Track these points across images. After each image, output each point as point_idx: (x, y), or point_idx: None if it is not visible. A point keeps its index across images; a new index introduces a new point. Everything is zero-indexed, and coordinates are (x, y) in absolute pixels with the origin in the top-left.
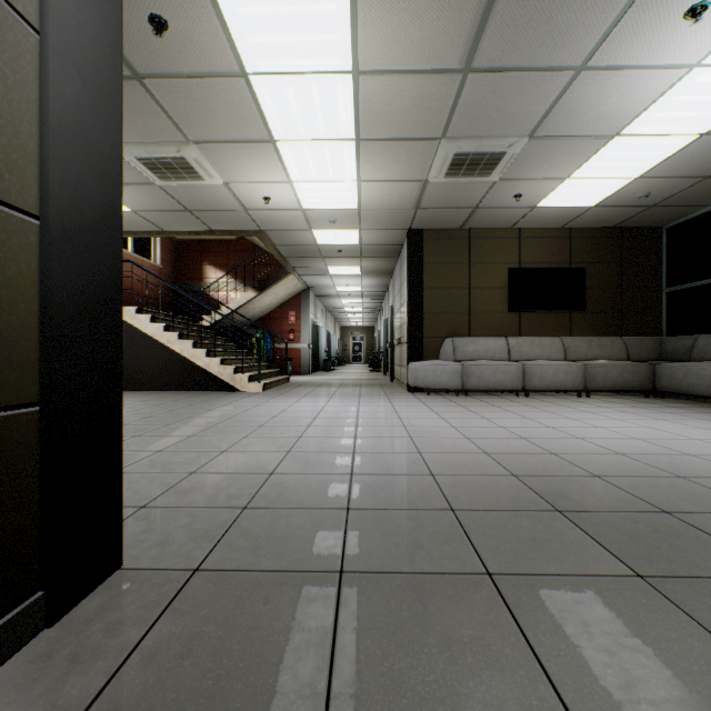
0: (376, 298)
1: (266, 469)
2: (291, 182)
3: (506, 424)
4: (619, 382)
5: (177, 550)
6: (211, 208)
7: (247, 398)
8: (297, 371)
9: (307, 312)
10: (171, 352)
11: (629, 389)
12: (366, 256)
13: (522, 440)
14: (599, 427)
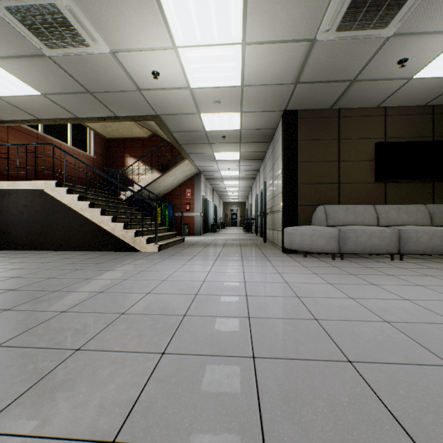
0: (248, 180)
1: None
2: (176, 49)
3: None
4: None
5: None
6: (108, 88)
7: (139, 259)
8: (192, 233)
9: (199, 190)
10: (84, 218)
11: None
12: (244, 141)
13: None
14: None
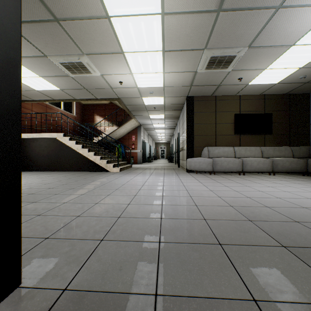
0: (171, 129)
1: (116, 214)
2: (132, 74)
3: (237, 189)
4: (289, 168)
5: (57, 272)
6: (96, 87)
7: (112, 175)
8: (135, 162)
9: (140, 136)
10: (78, 154)
11: (294, 171)
12: (166, 109)
13: (248, 198)
14: (286, 191)
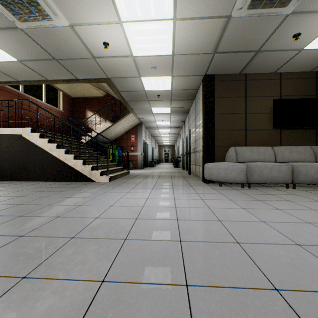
0: (177, 128)
1: None
2: (121, 23)
3: None
4: None
5: None
6: (70, 56)
7: (94, 188)
8: (135, 167)
9: (140, 135)
10: (52, 157)
11: None
12: (174, 99)
13: None
14: None
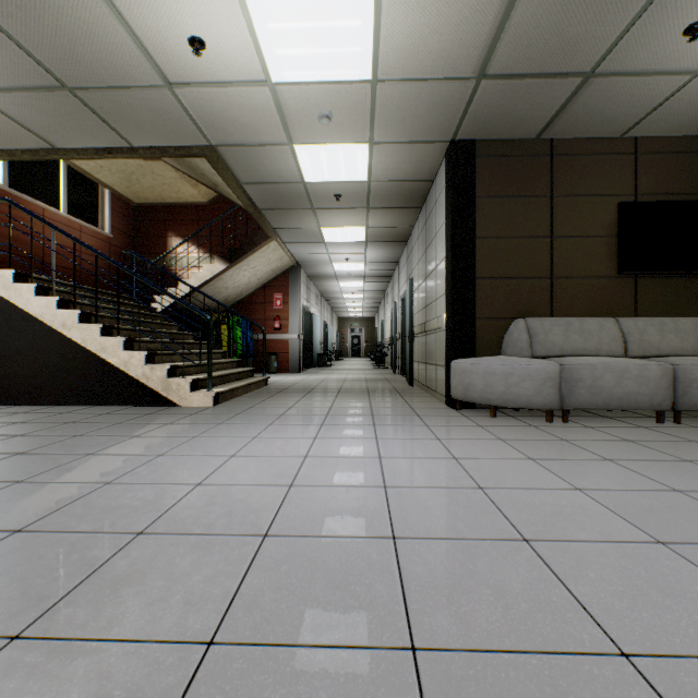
0: (380, 280)
1: None
2: None
3: None
4: None
5: None
6: (104, 79)
7: (168, 425)
8: (284, 368)
9: (296, 295)
10: (70, 343)
11: None
12: (375, 205)
13: None
14: None
